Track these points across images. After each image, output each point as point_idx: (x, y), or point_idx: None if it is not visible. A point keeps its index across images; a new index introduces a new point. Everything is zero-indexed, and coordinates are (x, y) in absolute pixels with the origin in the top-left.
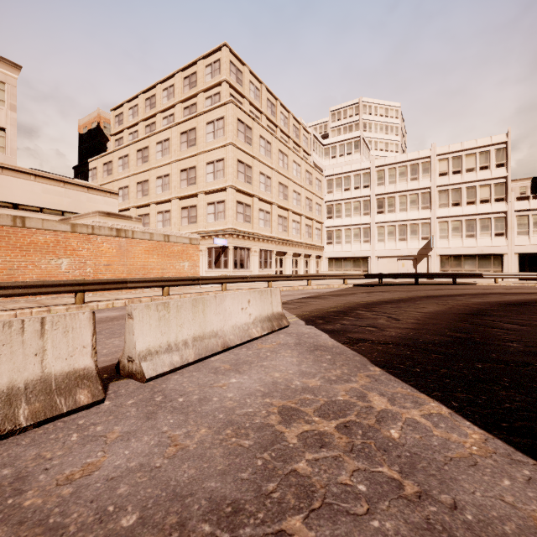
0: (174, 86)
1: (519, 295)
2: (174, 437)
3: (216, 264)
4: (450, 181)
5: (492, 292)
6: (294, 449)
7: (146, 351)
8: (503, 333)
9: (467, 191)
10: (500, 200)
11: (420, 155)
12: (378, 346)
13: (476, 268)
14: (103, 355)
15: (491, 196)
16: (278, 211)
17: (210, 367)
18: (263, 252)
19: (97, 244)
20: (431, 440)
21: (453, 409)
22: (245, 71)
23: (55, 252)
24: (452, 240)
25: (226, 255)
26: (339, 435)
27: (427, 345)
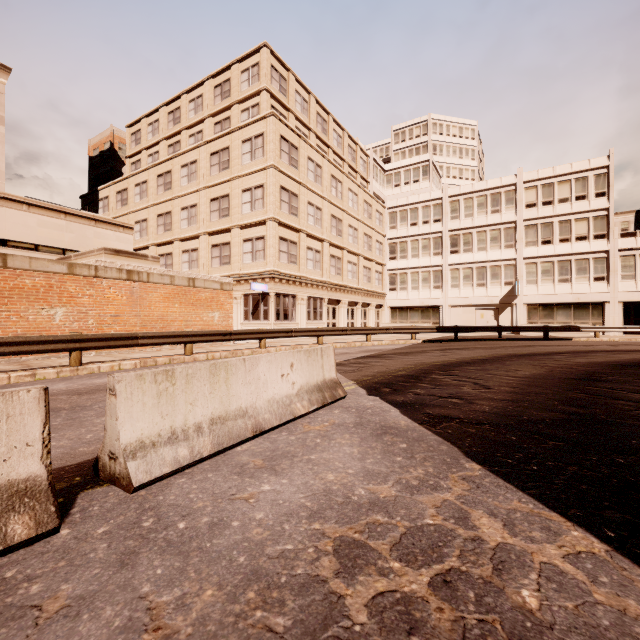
0: (202, 96)
1: (631, 354)
2: (158, 609)
3: (253, 315)
4: (539, 214)
5: (595, 349)
6: (364, 638)
7: (136, 443)
8: (632, 407)
9: (560, 226)
10: (600, 236)
11: (503, 182)
12: (470, 427)
13: (571, 320)
14: (85, 443)
15: (589, 232)
16: (331, 250)
17: (233, 464)
18: (311, 300)
19: (102, 289)
20: (596, 615)
21: (610, 543)
22: (290, 78)
23: (47, 300)
24: (542, 285)
25: (267, 304)
26: (437, 602)
27: (536, 425)
